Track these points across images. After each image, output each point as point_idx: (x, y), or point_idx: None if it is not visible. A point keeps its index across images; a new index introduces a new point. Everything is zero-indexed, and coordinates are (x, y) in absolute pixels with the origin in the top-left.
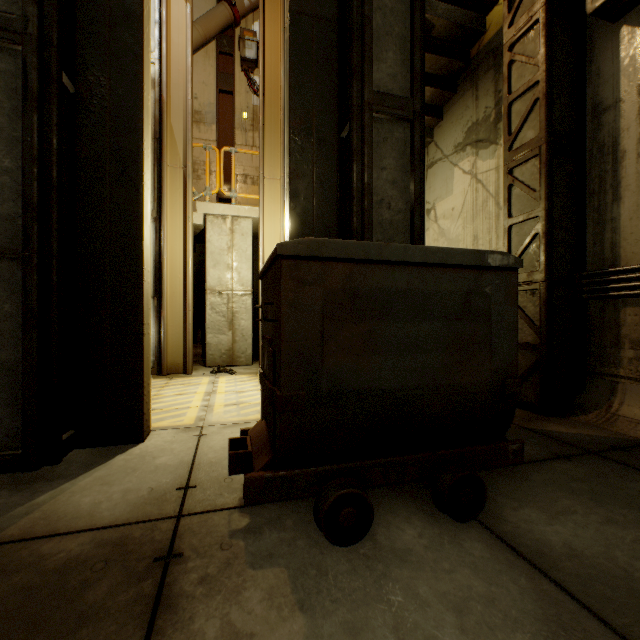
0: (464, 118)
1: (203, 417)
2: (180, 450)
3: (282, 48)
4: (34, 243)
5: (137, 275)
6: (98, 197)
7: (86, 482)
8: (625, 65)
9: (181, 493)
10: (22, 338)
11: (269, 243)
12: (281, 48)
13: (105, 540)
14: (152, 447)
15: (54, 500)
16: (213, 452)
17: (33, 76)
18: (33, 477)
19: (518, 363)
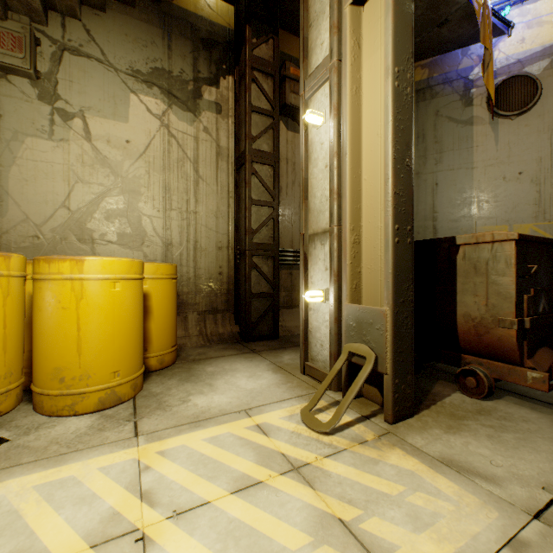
0: (150, 51)
1: (507, 552)
2: None
3: None
4: None
5: None
6: None
7: None
8: (282, 142)
9: None
10: None
11: None
12: None
13: None
14: None
15: None
16: None
17: None
18: None
19: (257, 308)
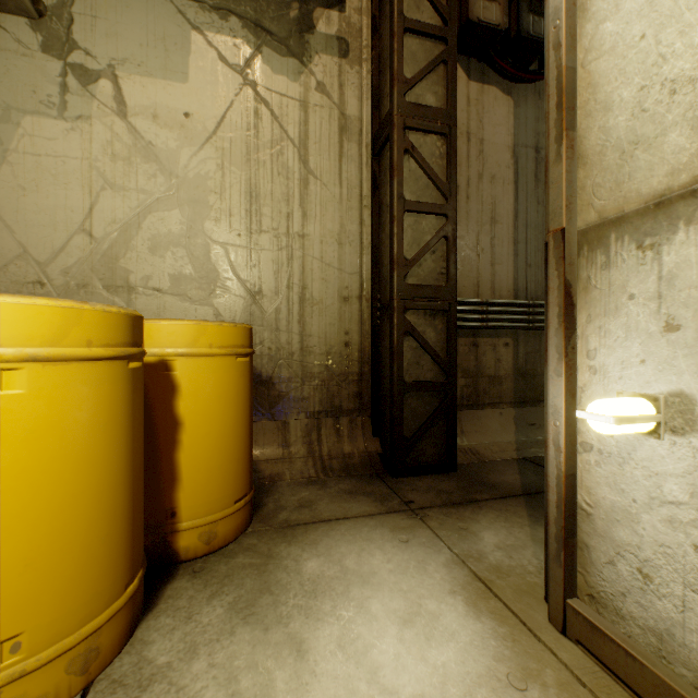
0: None
1: None
2: None
3: None
4: None
5: None
6: None
7: None
8: (459, 103)
9: None
10: None
11: None
12: None
13: None
14: None
15: None
16: None
17: None
18: None
19: (414, 412)
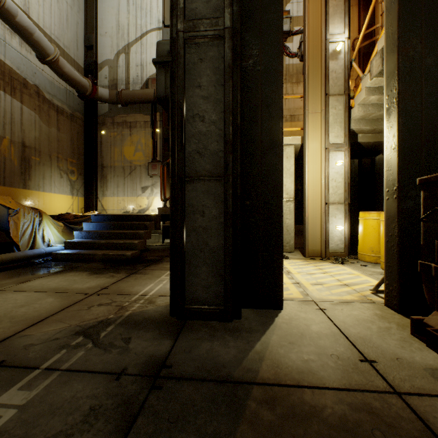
0: None
1: (305, 293)
2: (319, 321)
3: (323, 11)
4: (230, 168)
5: (278, 187)
6: (253, 134)
7: (276, 338)
8: None
9: (369, 366)
10: (224, 232)
11: (311, 161)
12: (322, 12)
13: (352, 404)
14: (294, 314)
15: (268, 351)
16: (351, 327)
17: (230, 55)
18: (234, 327)
19: None
